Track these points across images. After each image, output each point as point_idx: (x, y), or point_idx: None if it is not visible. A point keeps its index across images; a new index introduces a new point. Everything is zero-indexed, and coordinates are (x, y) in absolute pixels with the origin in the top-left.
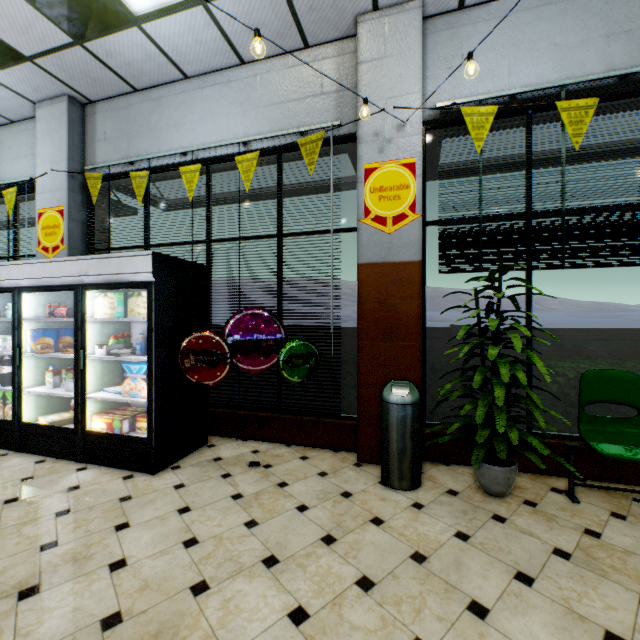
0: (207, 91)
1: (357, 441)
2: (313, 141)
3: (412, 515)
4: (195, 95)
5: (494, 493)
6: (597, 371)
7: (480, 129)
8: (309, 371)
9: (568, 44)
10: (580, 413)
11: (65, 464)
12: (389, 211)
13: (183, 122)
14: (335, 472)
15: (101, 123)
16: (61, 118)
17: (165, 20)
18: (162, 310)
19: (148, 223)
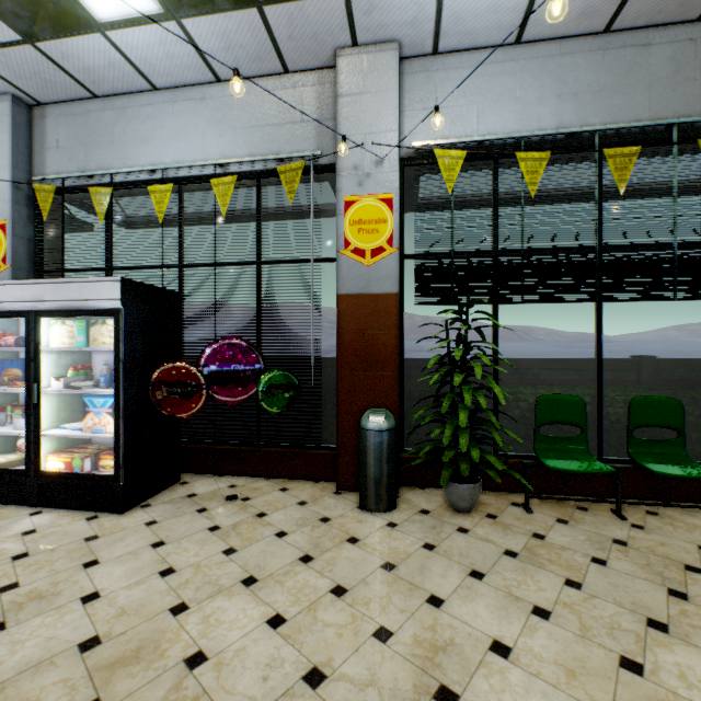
0: (179, 106)
1: (337, 470)
2: (293, 169)
3: (386, 533)
4: (165, 109)
5: (461, 509)
6: (549, 396)
7: (451, 171)
8: (289, 401)
9: (527, 99)
10: (535, 434)
11: (15, 509)
12: (368, 244)
13: (151, 136)
14: (315, 501)
15: (52, 129)
16: (2, 119)
17: (133, 30)
18: (131, 339)
19: (110, 243)
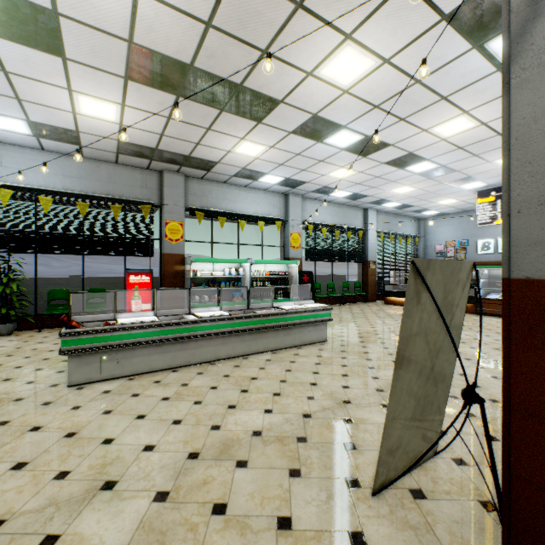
0: None
1: None
2: None
3: None
4: None
5: (4, 335)
6: (55, 289)
7: (6, 197)
8: None
9: (50, 173)
10: (48, 304)
11: None
12: None
13: None
14: None
15: None
16: None
17: None
18: None
19: None
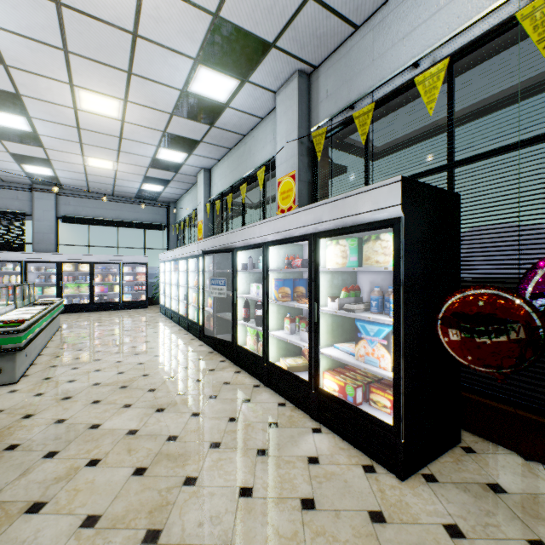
0: None
1: None
2: None
3: None
4: None
5: None
6: None
7: None
8: None
9: None
10: None
11: (301, 416)
12: None
13: (413, 28)
14: None
15: (323, 84)
16: (293, 94)
17: None
18: (410, 256)
19: (367, 166)
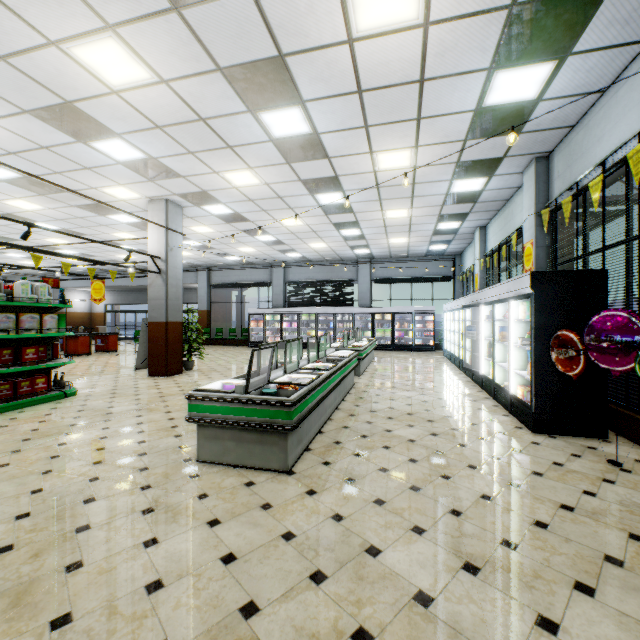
0: (619, 92)
1: None
2: None
3: None
4: (611, 103)
5: None
6: None
7: None
8: None
9: None
10: None
11: (502, 411)
12: None
13: (602, 134)
14: None
15: (555, 165)
16: (531, 177)
17: (553, 84)
18: (540, 313)
19: (585, 235)
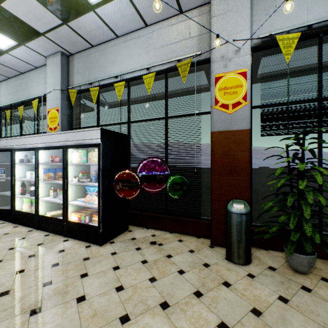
0: (128, 43)
1: (211, 233)
2: (185, 64)
3: (248, 282)
4: (122, 46)
5: (300, 271)
6: None
7: (288, 48)
8: (183, 192)
9: None
10: None
11: (58, 237)
12: (230, 101)
13: (116, 60)
14: (198, 250)
15: (76, 64)
16: (58, 63)
17: (106, 5)
18: (105, 158)
19: (98, 114)
